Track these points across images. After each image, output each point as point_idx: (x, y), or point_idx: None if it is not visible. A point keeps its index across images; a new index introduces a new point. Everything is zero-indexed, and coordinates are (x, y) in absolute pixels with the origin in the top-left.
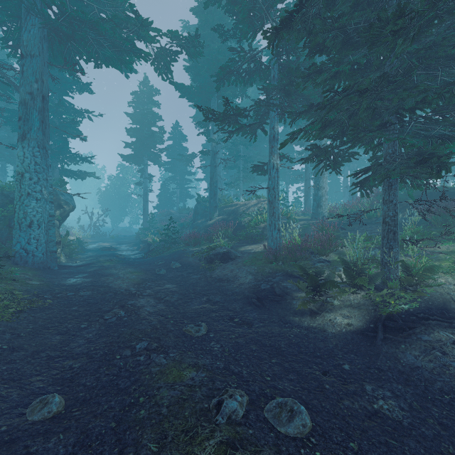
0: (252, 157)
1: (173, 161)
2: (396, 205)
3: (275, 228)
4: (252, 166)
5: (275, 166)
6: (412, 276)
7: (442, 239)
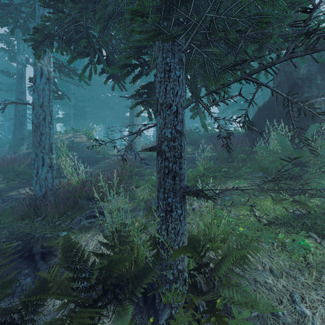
0: (85, 97)
1: (0, 92)
2: (179, 114)
3: (44, 164)
4: (31, 80)
5: (45, 73)
6: (207, 264)
7: (231, 176)
